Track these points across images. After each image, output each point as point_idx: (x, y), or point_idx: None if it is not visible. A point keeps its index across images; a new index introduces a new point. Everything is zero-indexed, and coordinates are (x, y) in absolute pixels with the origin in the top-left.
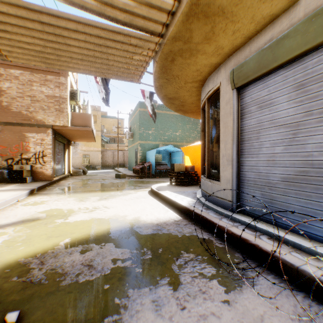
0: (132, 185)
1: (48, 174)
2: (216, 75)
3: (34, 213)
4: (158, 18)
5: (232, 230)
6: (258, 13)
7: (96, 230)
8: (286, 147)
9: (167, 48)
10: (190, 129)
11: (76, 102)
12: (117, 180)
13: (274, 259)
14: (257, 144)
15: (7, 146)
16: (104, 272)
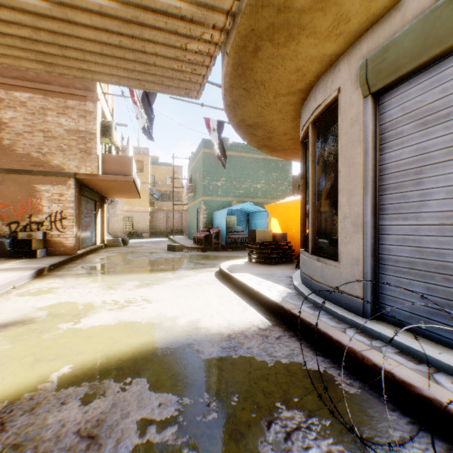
0: (192, 262)
1: (69, 246)
2: (331, 78)
3: (29, 310)
4: None
5: (373, 358)
6: None
7: (121, 348)
8: None
9: (247, 23)
10: (277, 179)
11: (111, 139)
12: (170, 255)
13: None
14: (416, 194)
15: (10, 204)
16: None
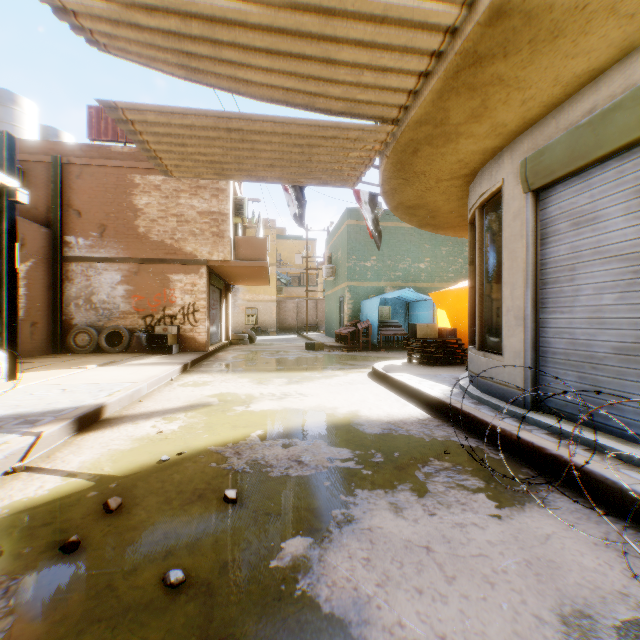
0: (338, 362)
1: (201, 341)
2: (495, 167)
3: (200, 397)
4: (392, 101)
5: (520, 434)
6: (564, 73)
7: (295, 424)
8: (622, 295)
9: (406, 136)
10: (448, 255)
11: (243, 218)
12: (310, 354)
13: (586, 475)
14: (570, 289)
15: (145, 296)
16: (320, 469)
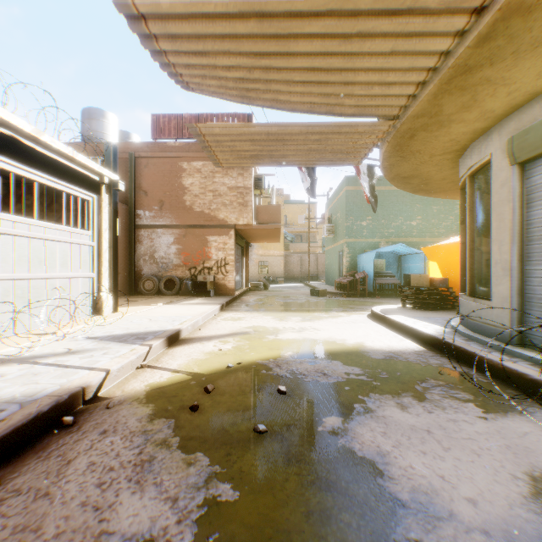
0: (340, 306)
1: (230, 288)
2: (484, 143)
3: (239, 328)
4: (395, 104)
5: (505, 364)
6: None
7: (315, 349)
8: None
9: (405, 126)
10: (438, 213)
11: (261, 190)
12: (315, 299)
13: None
14: None
15: (190, 253)
16: (340, 379)
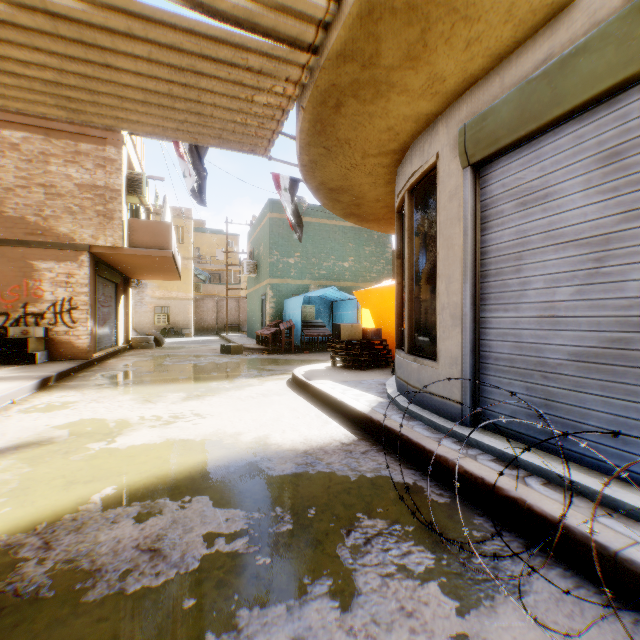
0: (256, 368)
1: (82, 347)
2: (429, 140)
3: (43, 429)
4: (306, 9)
5: (466, 465)
6: (521, 1)
7: (173, 467)
8: (581, 288)
9: (327, 78)
10: (371, 255)
11: (141, 198)
12: (225, 359)
13: (562, 532)
14: (517, 283)
15: None
16: (185, 566)
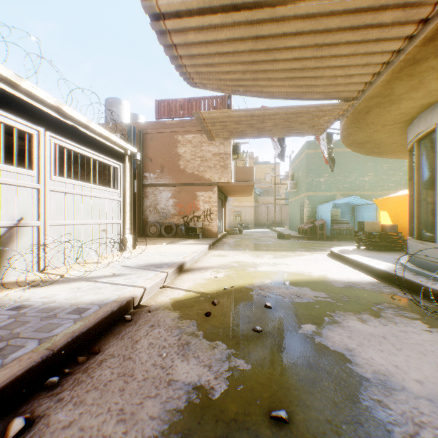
0: (303, 247)
1: (214, 232)
2: (429, 115)
3: (226, 262)
4: (354, 89)
5: None
6: None
7: (288, 278)
8: None
9: (361, 105)
10: (387, 170)
11: (238, 155)
12: (282, 241)
13: None
14: None
15: (183, 205)
16: (311, 300)
